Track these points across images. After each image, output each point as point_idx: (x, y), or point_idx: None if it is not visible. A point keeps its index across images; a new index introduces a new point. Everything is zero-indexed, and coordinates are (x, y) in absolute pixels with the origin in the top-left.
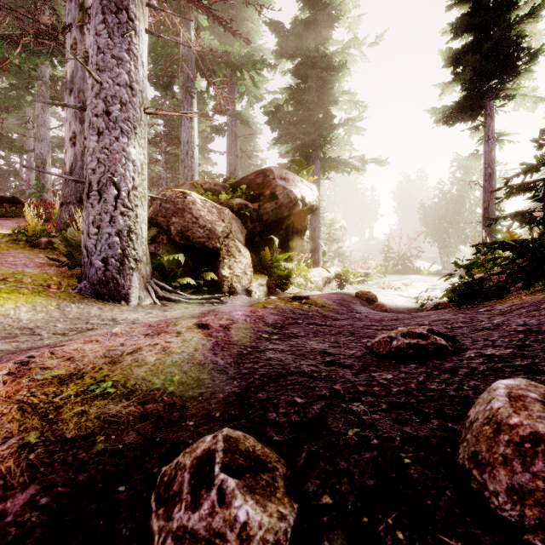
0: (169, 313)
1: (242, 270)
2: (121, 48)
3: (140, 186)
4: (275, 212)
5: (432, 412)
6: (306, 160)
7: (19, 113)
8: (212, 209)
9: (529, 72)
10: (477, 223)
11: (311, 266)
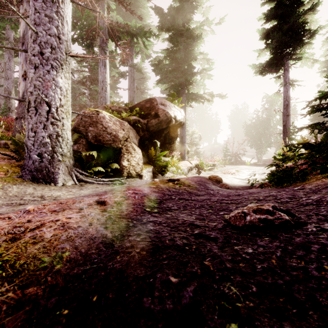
0: (83, 191)
1: (136, 162)
2: (51, 9)
3: (65, 104)
4: (157, 125)
5: (304, 299)
6: (177, 94)
7: None
8: (116, 122)
9: (310, 44)
10: (277, 135)
11: (180, 159)
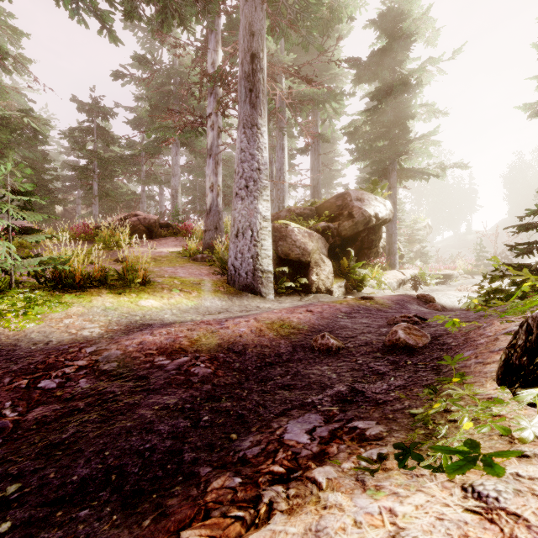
0: (284, 304)
1: (325, 276)
2: (254, 147)
3: (263, 227)
4: (352, 228)
5: None
6: (383, 172)
7: (161, 158)
8: (305, 234)
9: None
10: None
11: (387, 268)
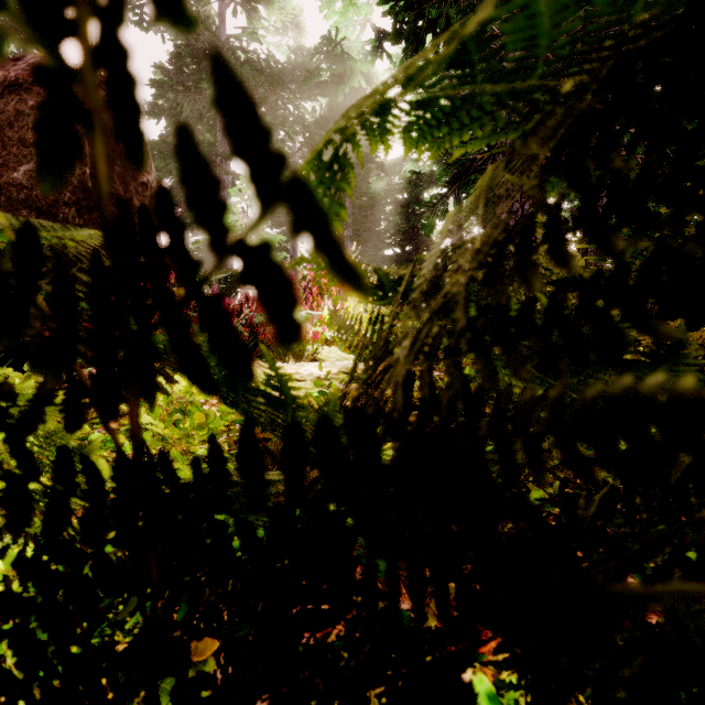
0: None
1: None
2: None
3: None
4: None
5: None
6: None
7: None
8: None
9: None
10: None
11: None
